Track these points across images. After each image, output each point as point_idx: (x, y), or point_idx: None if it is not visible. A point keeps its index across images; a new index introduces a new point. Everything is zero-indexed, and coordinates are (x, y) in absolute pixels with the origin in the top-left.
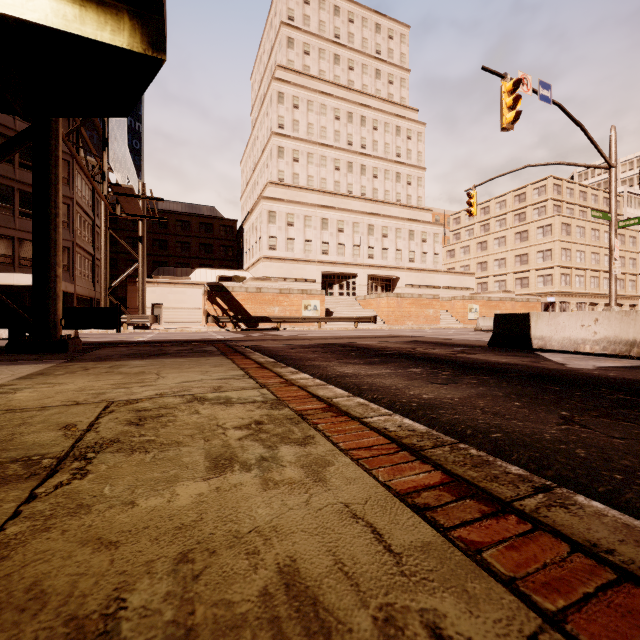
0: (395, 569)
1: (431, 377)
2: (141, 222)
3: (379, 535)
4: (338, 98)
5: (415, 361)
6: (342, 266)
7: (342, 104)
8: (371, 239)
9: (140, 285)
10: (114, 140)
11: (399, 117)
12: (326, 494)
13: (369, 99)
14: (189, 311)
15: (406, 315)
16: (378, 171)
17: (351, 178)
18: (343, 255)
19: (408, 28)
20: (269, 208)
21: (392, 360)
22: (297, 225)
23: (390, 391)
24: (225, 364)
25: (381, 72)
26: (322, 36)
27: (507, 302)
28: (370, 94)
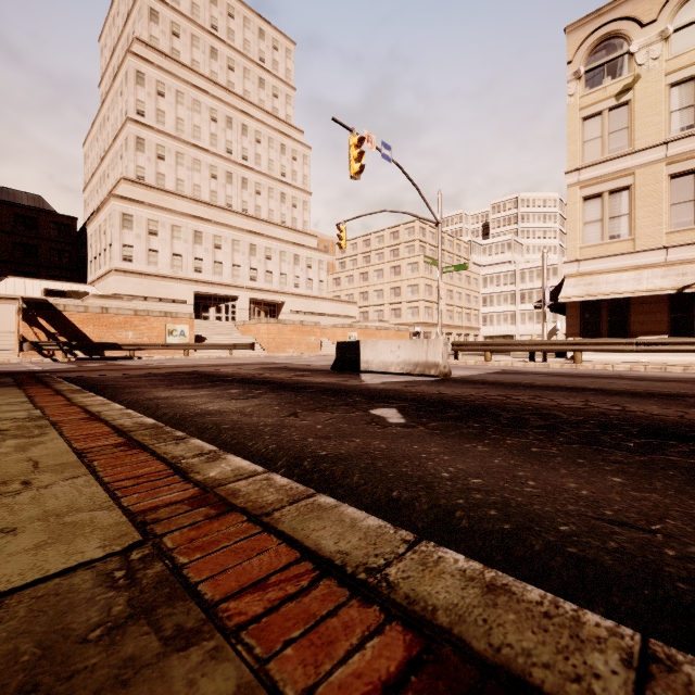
0: (30, 472)
1: (239, 395)
2: None
3: (37, 464)
4: (215, 98)
5: (245, 384)
6: (220, 287)
7: (220, 105)
8: (253, 260)
9: None
10: None
11: (284, 135)
12: (20, 455)
13: (252, 108)
14: None
15: (288, 342)
16: (262, 187)
17: (231, 190)
18: (221, 275)
19: (294, 44)
20: (123, 210)
21: (224, 384)
22: (162, 235)
23: (184, 407)
24: (10, 393)
25: (265, 82)
26: (196, 21)
27: (382, 331)
28: (253, 103)
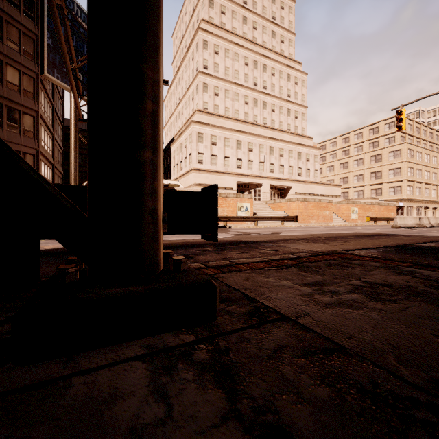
0: None
1: None
2: None
3: None
4: (247, 49)
5: None
6: (251, 178)
7: (250, 54)
8: (272, 157)
9: None
10: None
11: (289, 67)
12: None
13: (268, 52)
14: None
15: (310, 215)
16: (275, 107)
17: (256, 111)
18: (252, 169)
19: (294, 2)
20: (198, 130)
21: None
22: (219, 145)
23: None
24: None
25: (276, 33)
26: (234, 1)
27: (375, 206)
28: (269, 48)
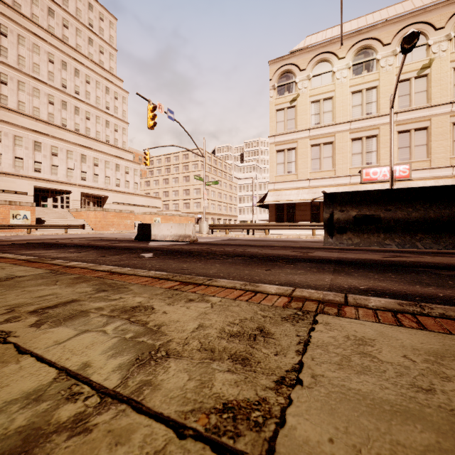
0: None
1: (75, 251)
2: None
3: None
4: (52, 45)
5: (78, 247)
6: (56, 183)
7: (56, 52)
8: (84, 166)
9: None
10: None
11: (108, 81)
12: None
13: (83, 58)
14: None
15: (110, 224)
16: (91, 115)
17: (65, 114)
18: (57, 175)
19: (116, 19)
20: None
21: (65, 248)
22: (5, 142)
23: (44, 256)
24: None
25: (93, 41)
26: None
27: (177, 217)
28: (83, 54)
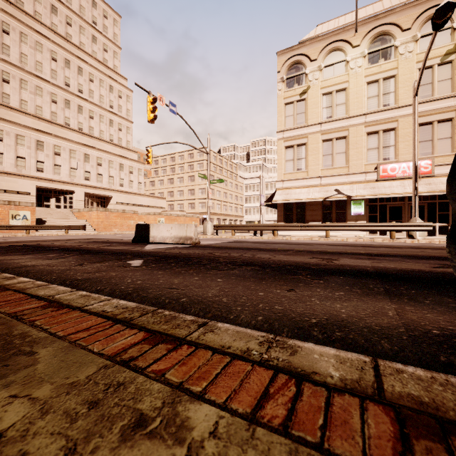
0: None
1: (53, 257)
2: None
3: None
4: (55, 43)
5: (63, 251)
6: (59, 183)
7: (59, 50)
8: (87, 165)
9: None
10: None
11: (112, 79)
12: None
13: (86, 56)
14: None
15: (113, 224)
16: (94, 114)
17: (69, 113)
18: (60, 174)
19: (120, 17)
20: None
21: (47, 252)
22: (7, 141)
23: (10, 264)
24: None
25: (97, 39)
26: None
27: (181, 217)
28: (87, 52)
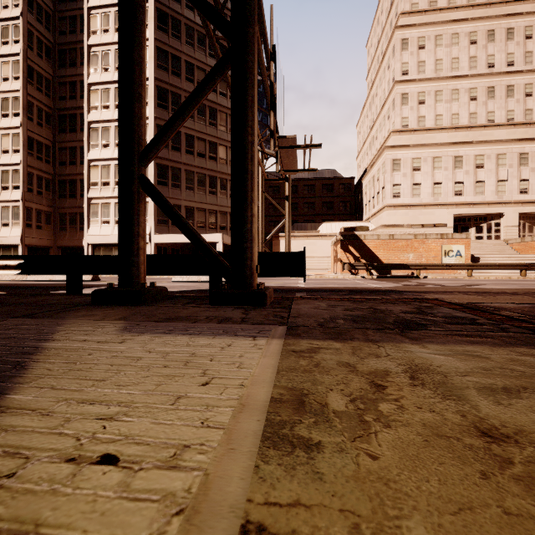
0: None
1: None
2: (287, 183)
3: None
4: (474, 20)
5: None
6: (481, 206)
7: (479, 24)
8: (524, 170)
9: (286, 237)
10: (278, 99)
11: None
12: None
13: (518, 5)
14: (318, 259)
15: None
16: (533, 87)
17: (492, 105)
18: (482, 194)
19: None
20: (393, 157)
21: None
22: (424, 169)
23: None
24: None
25: None
26: None
27: None
28: None
